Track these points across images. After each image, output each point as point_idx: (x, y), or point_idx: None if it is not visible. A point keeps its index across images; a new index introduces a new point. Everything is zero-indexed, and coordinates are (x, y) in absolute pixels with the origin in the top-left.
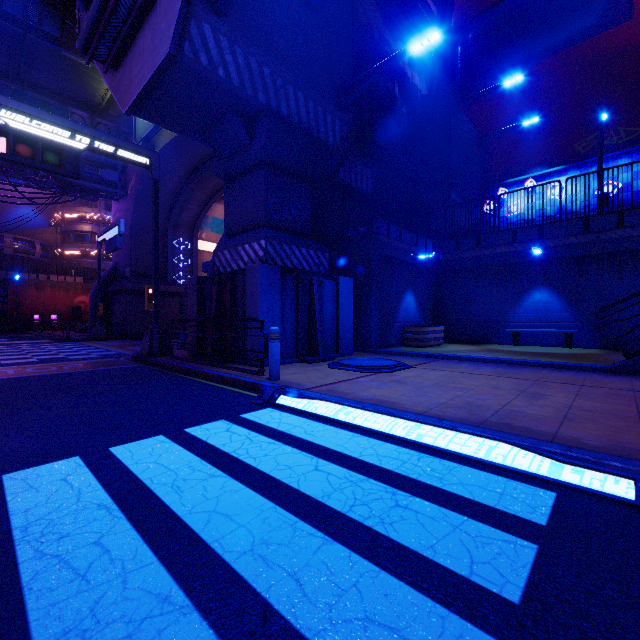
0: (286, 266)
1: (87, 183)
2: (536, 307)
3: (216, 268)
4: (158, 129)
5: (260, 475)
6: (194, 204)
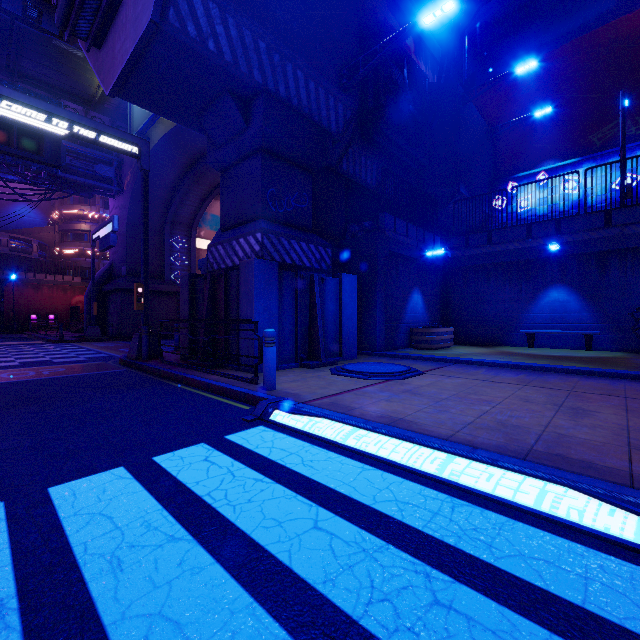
0: (284, 262)
1: (81, 179)
2: (552, 307)
3: (209, 265)
4: (153, 121)
5: (238, 538)
6: (192, 201)
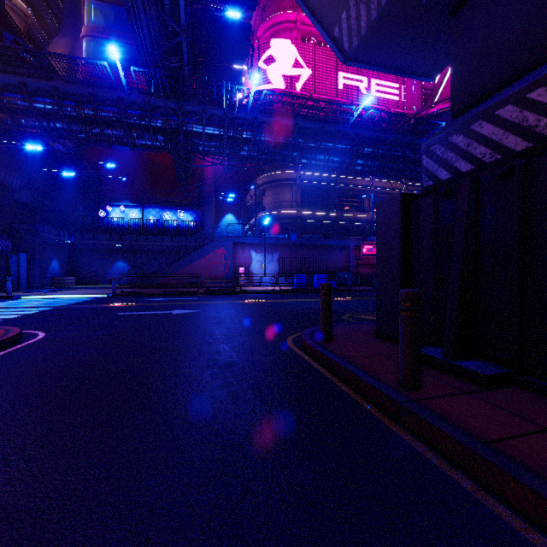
0: None
1: None
2: (119, 268)
3: None
4: None
5: (43, 301)
6: None
